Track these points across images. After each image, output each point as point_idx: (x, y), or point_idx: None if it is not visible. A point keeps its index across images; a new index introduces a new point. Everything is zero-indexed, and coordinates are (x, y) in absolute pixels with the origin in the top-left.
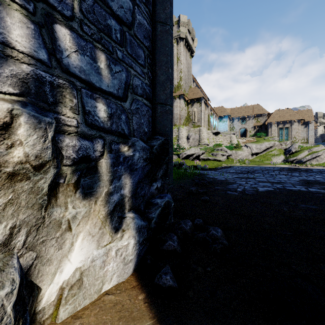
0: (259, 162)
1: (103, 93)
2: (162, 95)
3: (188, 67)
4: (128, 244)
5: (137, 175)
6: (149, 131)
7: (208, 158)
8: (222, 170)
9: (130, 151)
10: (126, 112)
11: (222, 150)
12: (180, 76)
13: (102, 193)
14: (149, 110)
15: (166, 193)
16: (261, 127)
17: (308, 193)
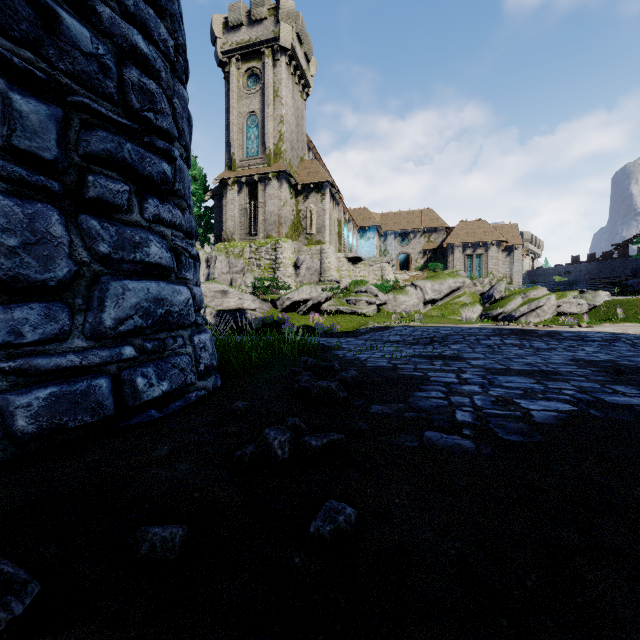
0: (439, 319)
1: None
2: None
3: (298, 117)
4: None
5: None
6: None
7: (340, 310)
8: (371, 336)
9: None
10: None
11: (367, 293)
12: (279, 131)
13: None
14: None
15: None
16: (435, 253)
17: None
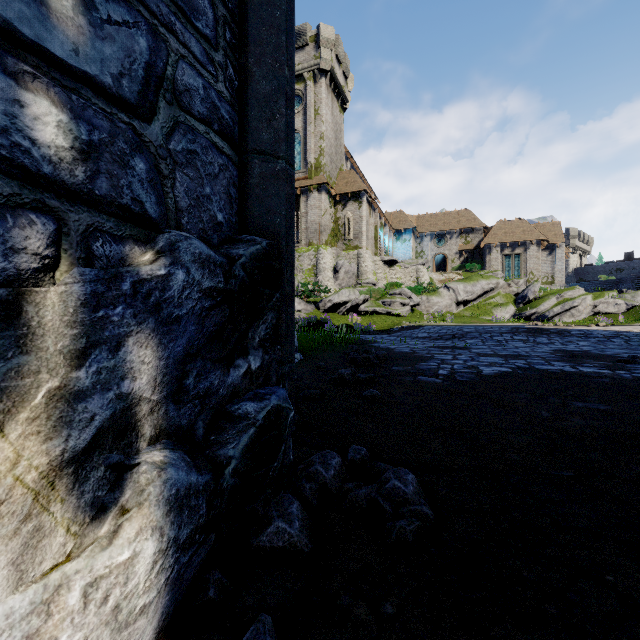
0: (470, 319)
1: (53, 68)
2: (266, 132)
3: (337, 131)
4: (135, 558)
5: (183, 337)
6: (228, 221)
7: (376, 311)
8: (402, 333)
9: (158, 265)
10: (150, 152)
11: (401, 295)
12: (319, 146)
13: (37, 395)
14: (228, 166)
15: (275, 384)
16: (472, 253)
17: (581, 377)
